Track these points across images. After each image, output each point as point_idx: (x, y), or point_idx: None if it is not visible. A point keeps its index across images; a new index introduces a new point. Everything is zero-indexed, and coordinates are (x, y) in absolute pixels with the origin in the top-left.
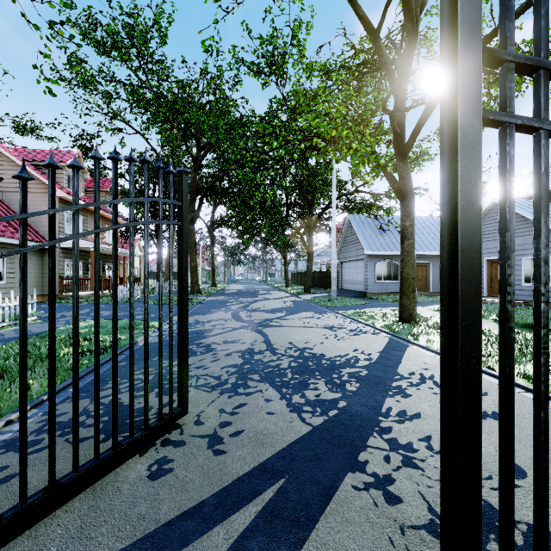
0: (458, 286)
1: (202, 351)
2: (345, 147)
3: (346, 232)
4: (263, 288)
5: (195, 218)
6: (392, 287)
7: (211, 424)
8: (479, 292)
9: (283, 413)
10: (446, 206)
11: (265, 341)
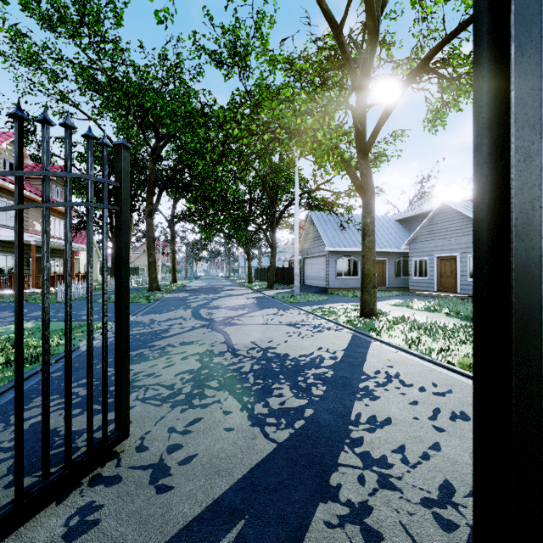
0: (511, 288)
1: (155, 355)
2: (309, 140)
3: (308, 229)
4: (226, 284)
5: (153, 211)
6: (351, 282)
7: (157, 449)
8: (539, 297)
9: (244, 428)
10: (486, 164)
11: (226, 341)
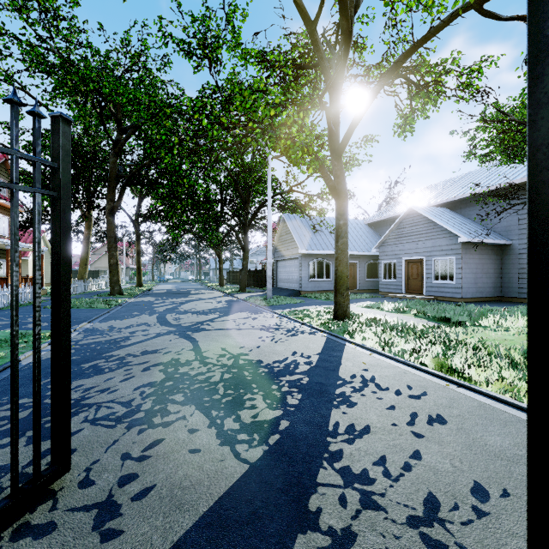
0: None
1: (112, 367)
2: (283, 136)
3: (281, 231)
4: (196, 288)
5: (114, 208)
6: (324, 285)
7: (105, 483)
8: None
9: (212, 448)
10: None
11: (194, 348)
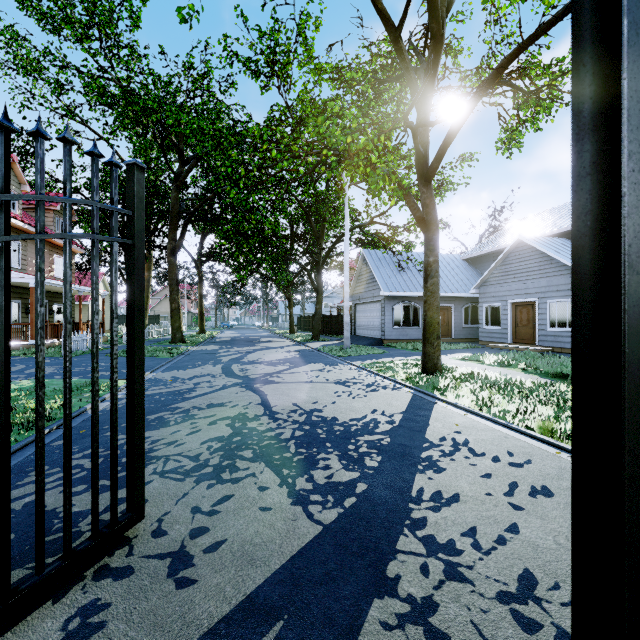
0: (624, 334)
1: (178, 420)
2: (362, 163)
3: (360, 270)
4: (264, 335)
5: (176, 248)
6: (411, 333)
7: (177, 534)
8: None
9: (283, 507)
10: (588, 176)
11: (263, 402)
